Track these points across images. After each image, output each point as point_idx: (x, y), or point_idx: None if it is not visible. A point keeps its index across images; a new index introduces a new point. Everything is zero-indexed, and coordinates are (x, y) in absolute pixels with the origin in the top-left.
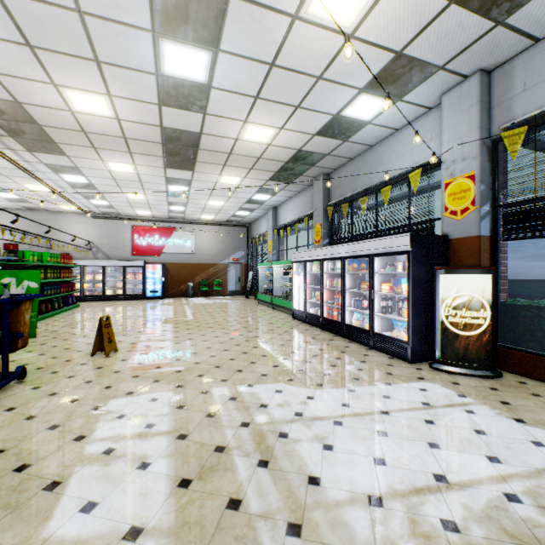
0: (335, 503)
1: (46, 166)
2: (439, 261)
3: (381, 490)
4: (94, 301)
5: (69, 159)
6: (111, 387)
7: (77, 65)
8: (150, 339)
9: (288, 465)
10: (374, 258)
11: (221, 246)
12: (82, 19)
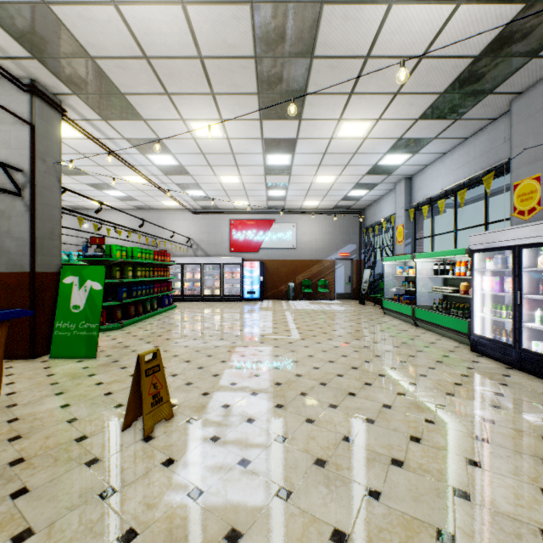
0: None
1: (130, 143)
2: None
3: None
4: (192, 302)
5: (147, 126)
6: None
7: None
8: (234, 384)
9: None
10: None
11: (327, 239)
12: None
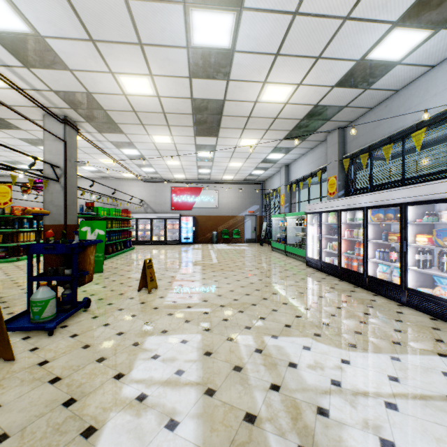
0: None
1: (111, 143)
2: None
3: None
4: (144, 245)
5: (126, 136)
6: (149, 323)
7: (126, 52)
8: (183, 279)
9: None
10: (407, 207)
11: (239, 201)
12: (127, 4)
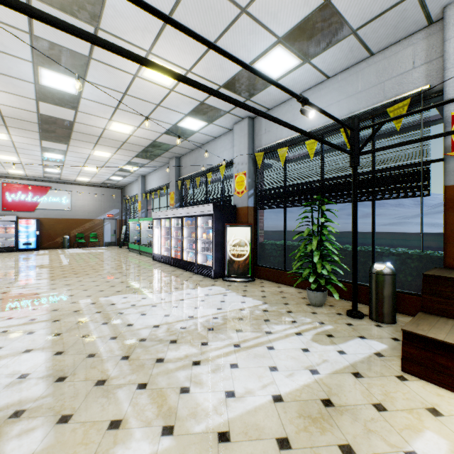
0: (137, 329)
1: None
2: (231, 220)
3: (161, 323)
4: None
5: None
6: None
7: None
8: (27, 279)
9: (119, 322)
10: (197, 217)
11: (98, 204)
12: None
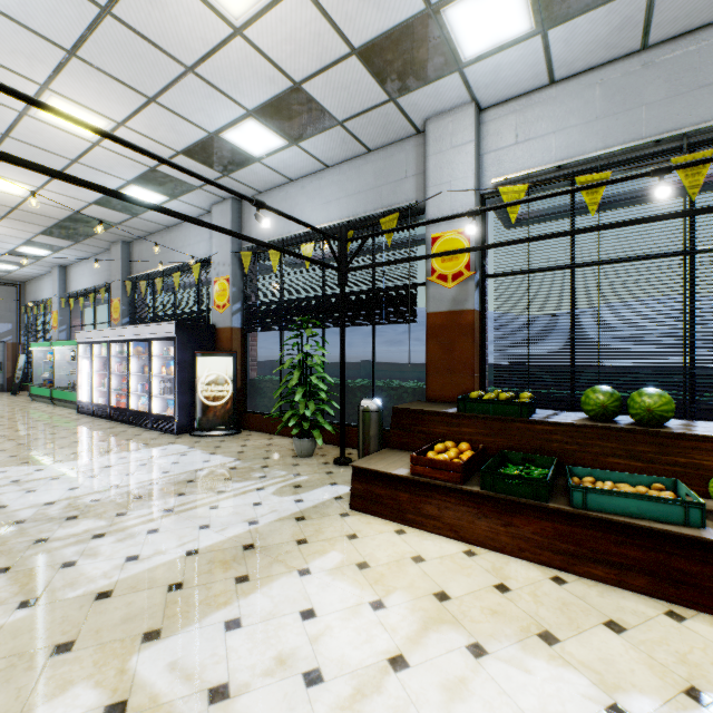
0: (13, 511)
1: None
2: (207, 346)
3: (61, 499)
4: None
5: None
6: None
7: None
8: None
9: None
10: (153, 342)
11: None
12: None
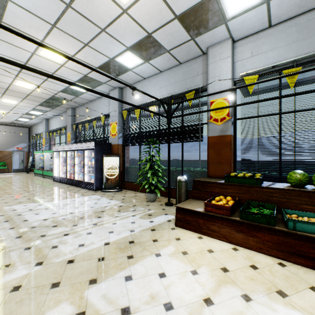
0: (30, 222)
1: None
2: (108, 152)
3: (49, 217)
4: None
5: None
6: None
7: None
8: None
9: (17, 220)
10: (85, 151)
11: (7, 139)
12: None
